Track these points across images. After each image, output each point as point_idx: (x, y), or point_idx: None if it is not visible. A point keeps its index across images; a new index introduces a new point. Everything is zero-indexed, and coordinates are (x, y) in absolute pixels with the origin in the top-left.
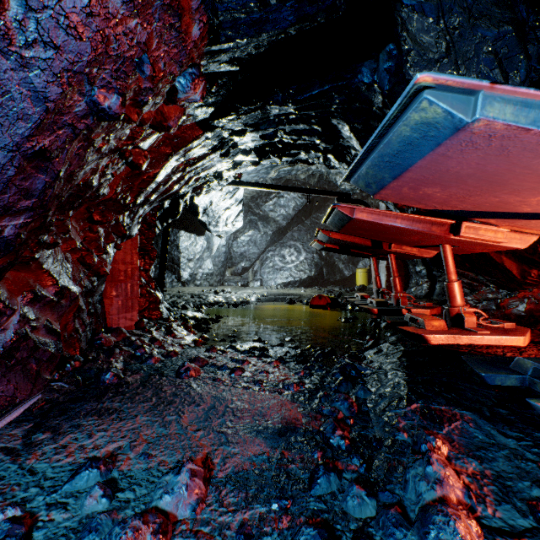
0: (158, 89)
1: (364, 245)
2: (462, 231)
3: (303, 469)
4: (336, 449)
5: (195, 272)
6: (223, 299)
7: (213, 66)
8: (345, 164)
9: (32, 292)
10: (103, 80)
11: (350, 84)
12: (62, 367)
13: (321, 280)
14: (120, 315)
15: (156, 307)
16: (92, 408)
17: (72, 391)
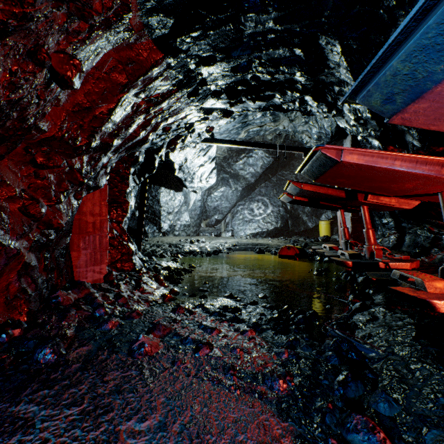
0: None
1: (337, 197)
2: None
3: None
4: None
5: (174, 223)
6: (197, 248)
7: None
8: (325, 105)
9: None
10: None
11: None
12: None
13: (286, 231)
14: (88, 268)
15: (129, 258)
16: None
17: None
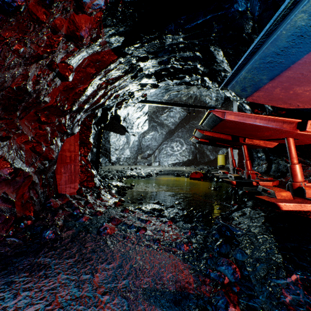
0: None
1: (227, 140)
2: (308, 127)
3: None
4: None
5: (119, 156)
6: (135, 173)
7: None
8: (216, 83)
9: None
10: None
11: (227, 13)
12: (18, 225)
13: (195, 162)
14: (66, 186)
15: (91, 179)
16: (28, 264)
17: (20, 245)
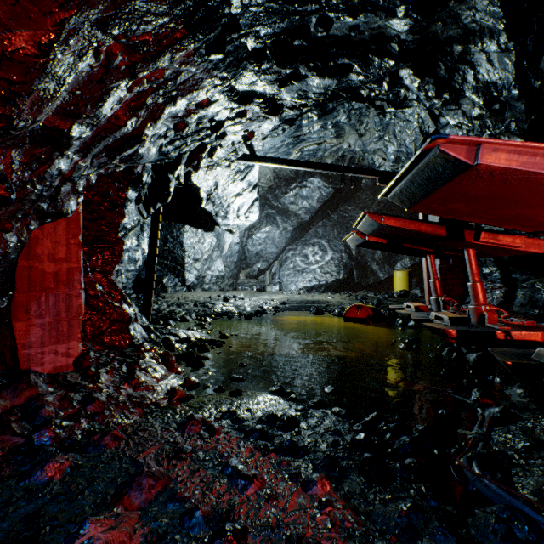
0: None
1: (434, 236)
2: None
3: None
4: None
5: (203, 274)
6: (233, 307)
7: None
8: (432, 84)
9: None
10: None
11: None
12: None
13: (350, 284)
14: (45, 349)
15: (123, 328)
16: None
17: None
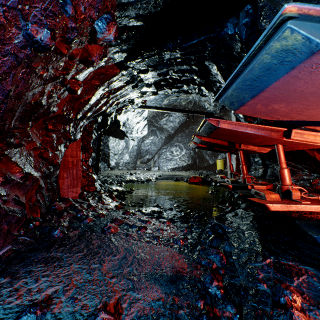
0: (81, 29)
1: (223, 145)
2: (292, 135)
3: (189, 315)
4: (213, 296)
5: (118, 161)
6: (135, 178)
7: (124, 20)
8: (212, 92)
9: (3, 177)
10: (35, 17)
11: (218, 35)
12: (27, 225)
13: (195, 166)
14: (69, 190)
15: (92, 184)
16: (42, 257)
17: (31, 243)
